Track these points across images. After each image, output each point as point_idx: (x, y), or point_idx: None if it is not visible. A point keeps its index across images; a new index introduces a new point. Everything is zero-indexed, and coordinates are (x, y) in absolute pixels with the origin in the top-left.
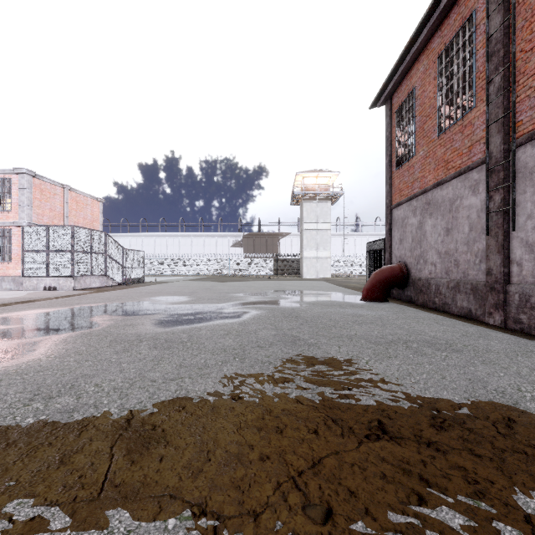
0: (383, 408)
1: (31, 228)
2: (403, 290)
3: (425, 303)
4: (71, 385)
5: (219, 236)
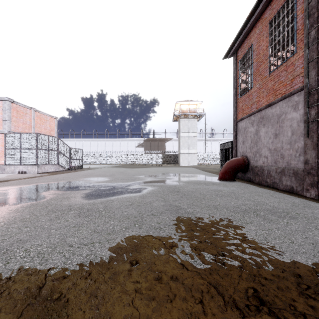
0: (253, 273)
1: (10, 134)
2: (245, 173)
3: (260, 182)
4: (5, 250)
5: (129, 140)
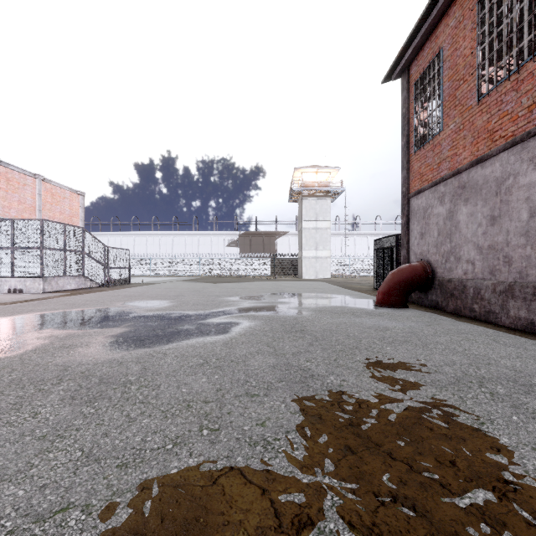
0: None
1: None
2: (425, 293)
3: (459, 310)
4: None
5: (214, 235)
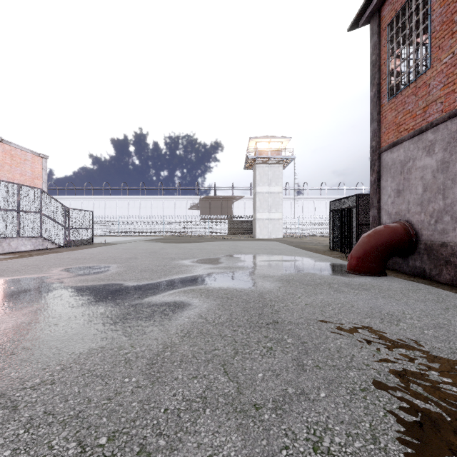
0: None
1: None
2: (405, 258)
3: None
4: None
5: (177, 199)
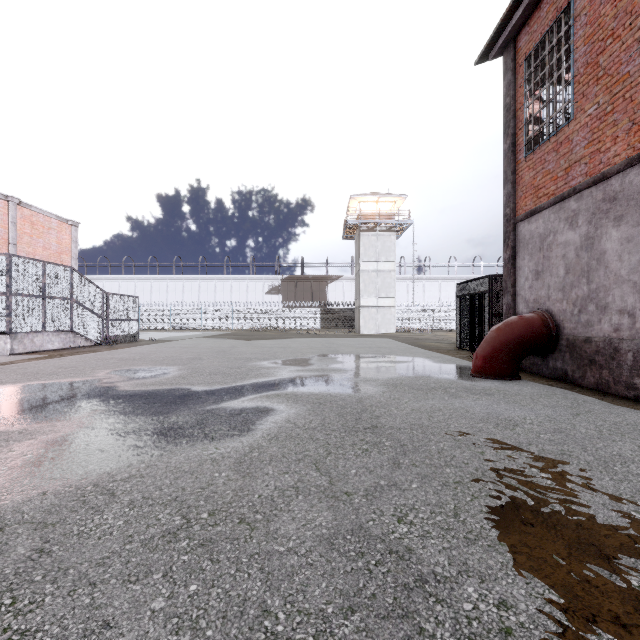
0: None
1: None
2: (544, 358)
3: (605, 384)
4: None
5: (251, 279)
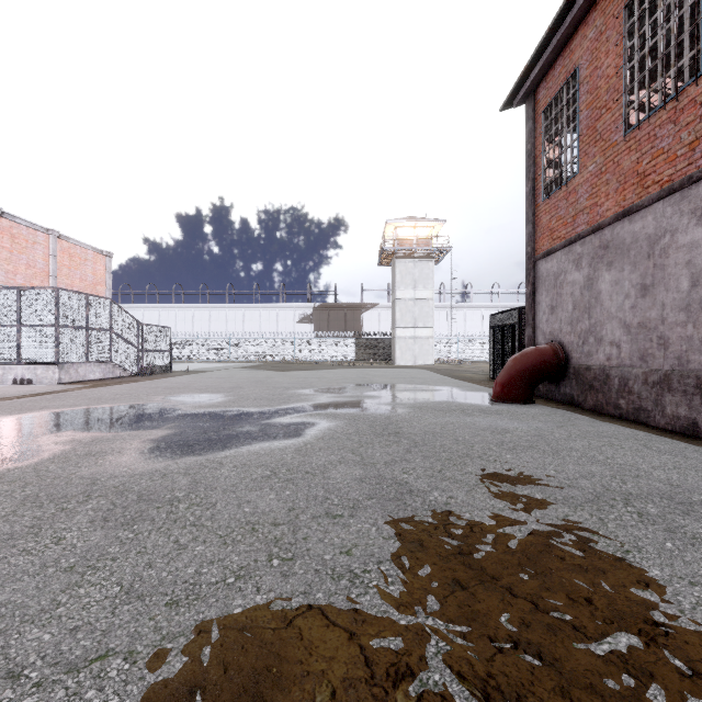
0: None
1: None
2: (557, 385)
3: (600, 406)
4: None
5: (281, 308)
